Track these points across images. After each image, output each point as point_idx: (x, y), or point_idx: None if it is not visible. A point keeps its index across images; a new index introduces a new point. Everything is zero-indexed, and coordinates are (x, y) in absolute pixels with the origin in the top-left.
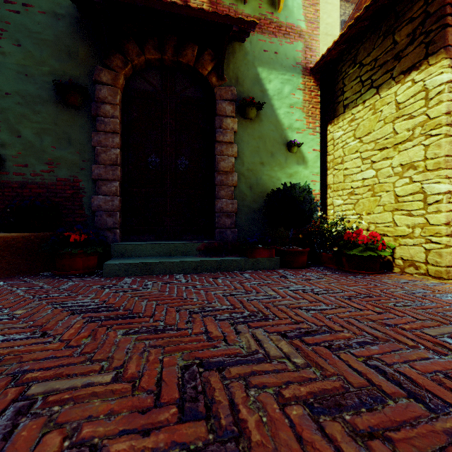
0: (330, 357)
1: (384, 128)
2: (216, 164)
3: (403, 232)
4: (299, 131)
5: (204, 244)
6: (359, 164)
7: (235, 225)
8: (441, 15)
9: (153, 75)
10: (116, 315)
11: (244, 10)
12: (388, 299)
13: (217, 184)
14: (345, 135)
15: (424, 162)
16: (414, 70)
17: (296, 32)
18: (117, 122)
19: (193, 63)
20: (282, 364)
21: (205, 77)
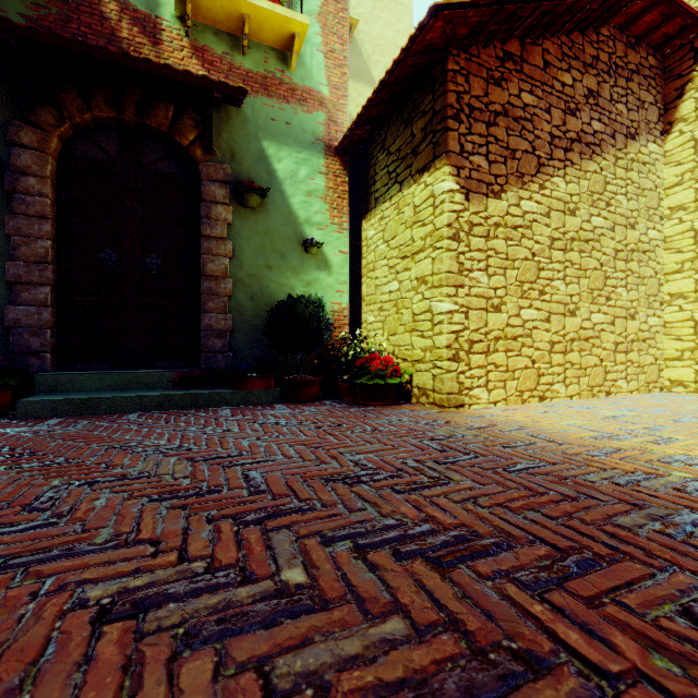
0: (216, 471)
1: (405, 234)
2: (201, 267)
3: (418, 356)
4: (320, 227)
5: (179, 374)
6: (387, 273)
7: (230, 348)
8: (443, 116)
9: (108, 138)
10: (8, 455)
11: (243, 63)
12: (353, 428)
13: (203, 293)
14: (376, 235)
15: (432, 277)
16: (426, 172)
17: (316, 99)
18: (47, 203)
19: (168, 128)
20: (160, 478)
21: (185, 148)
